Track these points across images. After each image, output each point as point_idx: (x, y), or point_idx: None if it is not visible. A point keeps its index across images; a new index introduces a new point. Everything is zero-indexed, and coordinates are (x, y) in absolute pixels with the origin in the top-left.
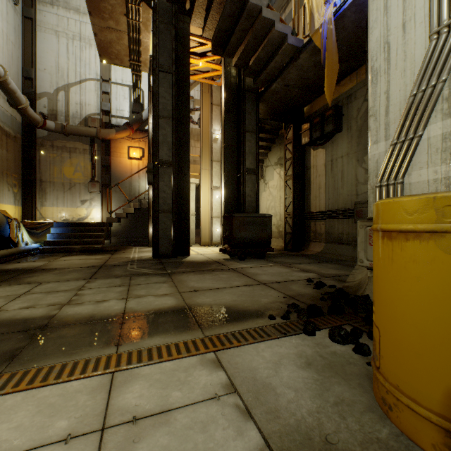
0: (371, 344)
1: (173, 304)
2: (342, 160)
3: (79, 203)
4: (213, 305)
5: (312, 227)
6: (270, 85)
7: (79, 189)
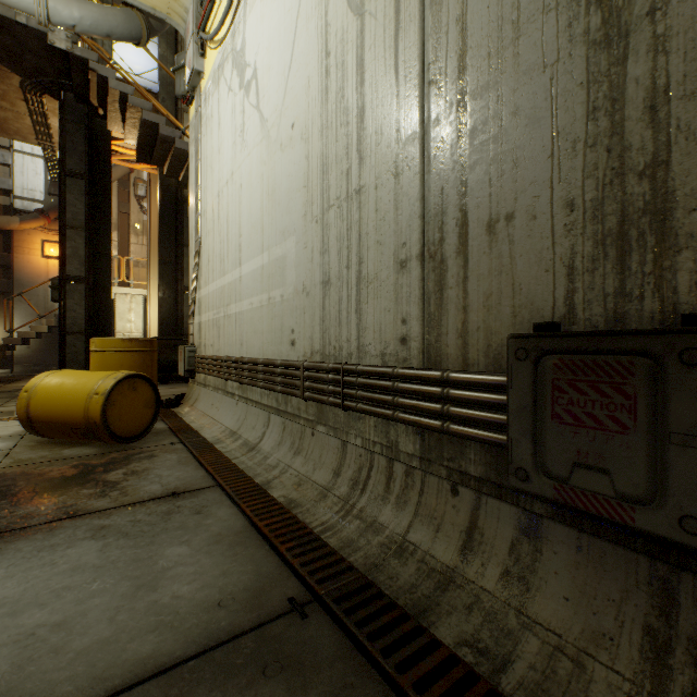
0: None
1: None
2: None
3: None
4: None
5: None
6: None
7: None
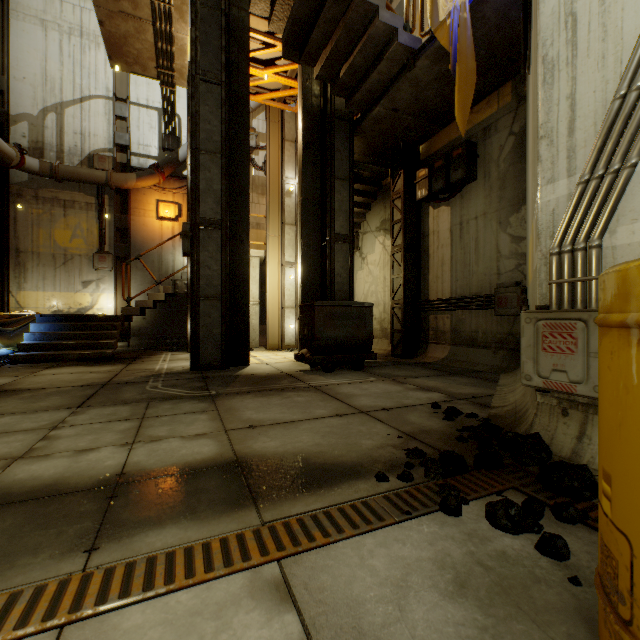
0: (564, 533)
1: (211, 454)
2: (476, 222)
3: (79, 285)
4: (280, 454)
5: (432, 322)
6: (370, 109)
7: (80, 264)
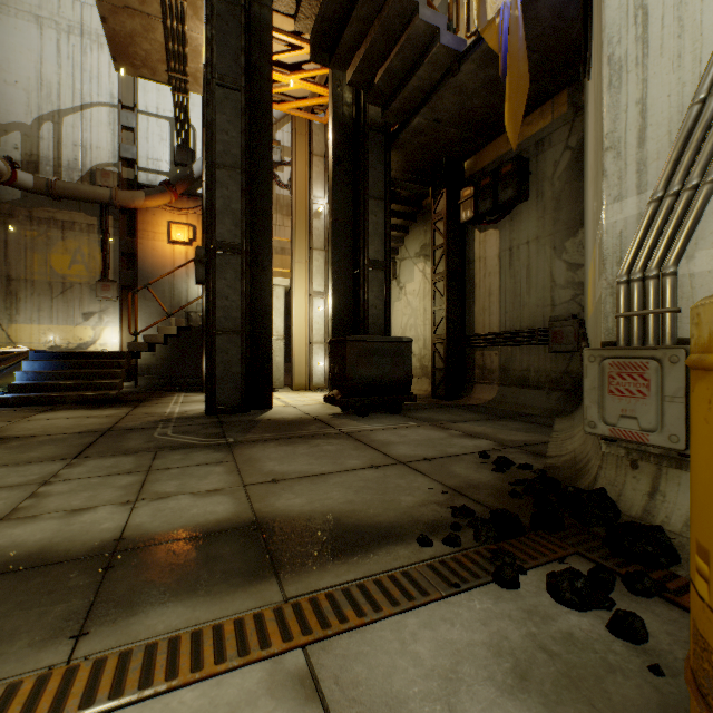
0: (639, 608)
1: (226, 514)
2: (527, 248)
3: (79, 317)
4: (307, 514)
5: (478, 359)
6: (409, 119)
7: (81, 293)
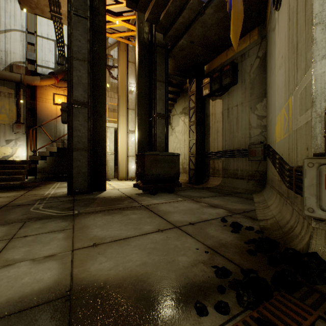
0: None
1: (49, 282)
2: (237, 108)
3: (3, 142)
4: (111, 279)
5: (211, 164)
6: (178, 41)
7: (4, 129)
